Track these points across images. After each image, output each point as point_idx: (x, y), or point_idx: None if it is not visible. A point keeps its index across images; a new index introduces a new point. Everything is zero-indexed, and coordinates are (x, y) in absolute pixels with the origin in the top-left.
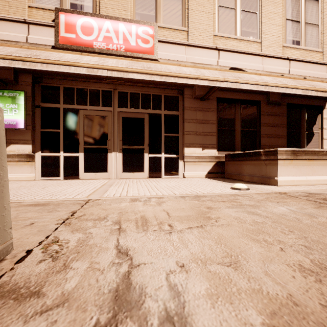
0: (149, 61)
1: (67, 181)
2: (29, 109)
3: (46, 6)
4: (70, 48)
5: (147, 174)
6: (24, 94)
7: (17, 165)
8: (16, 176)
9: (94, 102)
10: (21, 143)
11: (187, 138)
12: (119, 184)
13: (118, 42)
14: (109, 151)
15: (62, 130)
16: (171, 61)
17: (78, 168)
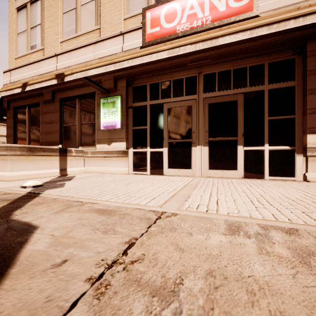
0: (246, 22)
1: (151, 177)
2: (124, 110)
3: (136, 12)
4: (155, 43)
5: (241, 173)
6: (121, 97)
7: (116, 160)
8: (115, 169)
9: (177, 93)
10: (119, 141)
11: (312, 120)
12: (205, 186)
13: (203, 15)
14: (193, 145)
15: (149, 126)
16: (281, 8)
17: (163, 164)
